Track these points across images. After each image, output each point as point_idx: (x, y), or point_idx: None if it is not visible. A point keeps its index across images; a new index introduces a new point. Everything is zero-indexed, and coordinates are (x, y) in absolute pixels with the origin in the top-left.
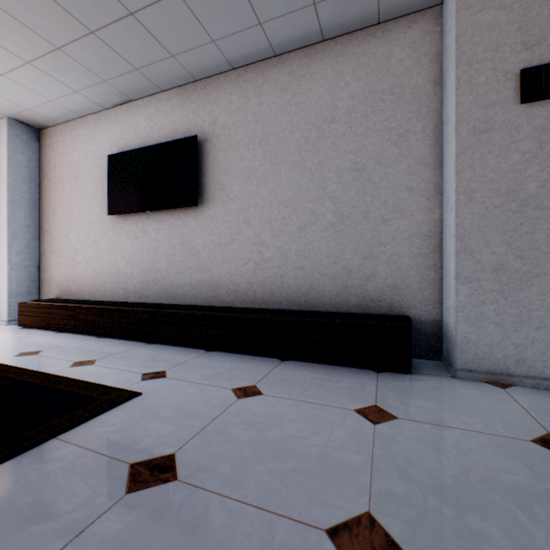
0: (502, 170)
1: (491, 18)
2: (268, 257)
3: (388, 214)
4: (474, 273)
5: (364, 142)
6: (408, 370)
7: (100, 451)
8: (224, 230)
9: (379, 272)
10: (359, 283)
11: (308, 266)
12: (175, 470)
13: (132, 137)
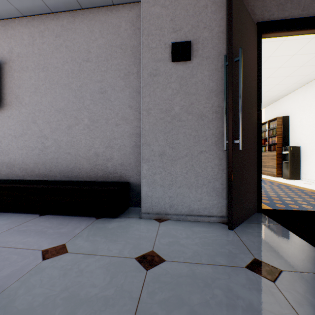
0: (164, 98)
1: (158, 11)
2: (48, 145)
3: (119, 121)
4: (151, 157)
5: (106, 76)
6: (115, 216)
7: None
8: (18, 127)
9: (114, 156)
10: (103, 162)
11: (74, 152)
12: None
13: None
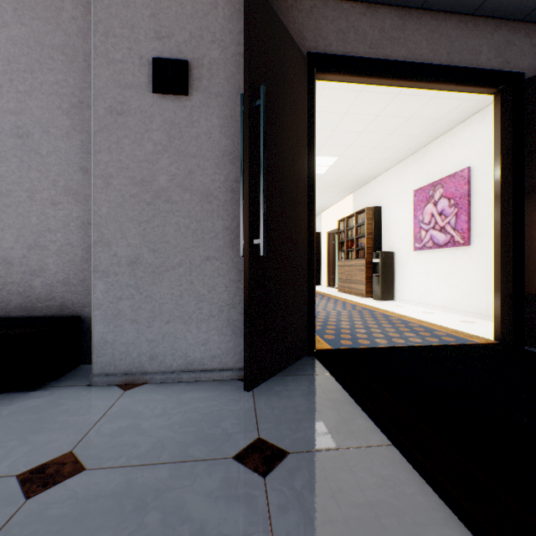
0: (138, 158)
1: None
2: None
3: (60, 196)
4: (112, 267)
5: (30, 103)
6: (32, 387)
7: None
8: None
9: (49, 265)
10: (23, 278)
11: None
12: None
13: None
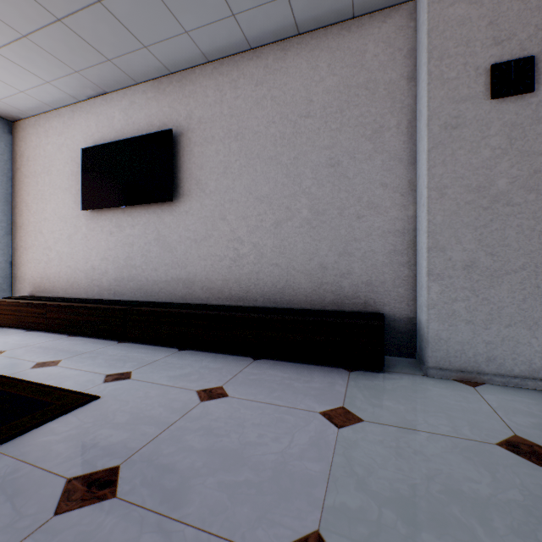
0: (473, 166)
1: (462, 12)
2: (244, 253)
3: (363, 210)
4: (446, 270)
5: (339, 137)
6: (380, 369)
7: (38, 464)
8: (200, 226)
9: (354, 269)
10: (334, 280)
11: (284, 263)
12: (116, 485)
13: (107, 130)
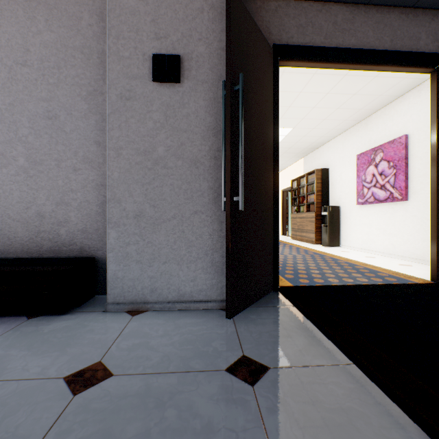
0: (142, 133)
1: (134, 4)
2: None
3: (80, 164)
4: (122, 219)
5: (57, 92)
6: (63, 311)
7: None
8: None
9: (71, 218)
10: (52, 228)
11: None
12: None
13: None
